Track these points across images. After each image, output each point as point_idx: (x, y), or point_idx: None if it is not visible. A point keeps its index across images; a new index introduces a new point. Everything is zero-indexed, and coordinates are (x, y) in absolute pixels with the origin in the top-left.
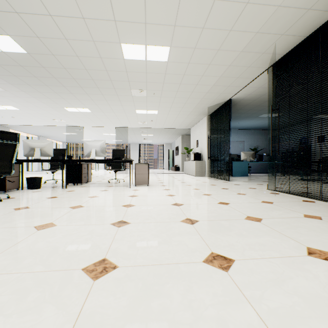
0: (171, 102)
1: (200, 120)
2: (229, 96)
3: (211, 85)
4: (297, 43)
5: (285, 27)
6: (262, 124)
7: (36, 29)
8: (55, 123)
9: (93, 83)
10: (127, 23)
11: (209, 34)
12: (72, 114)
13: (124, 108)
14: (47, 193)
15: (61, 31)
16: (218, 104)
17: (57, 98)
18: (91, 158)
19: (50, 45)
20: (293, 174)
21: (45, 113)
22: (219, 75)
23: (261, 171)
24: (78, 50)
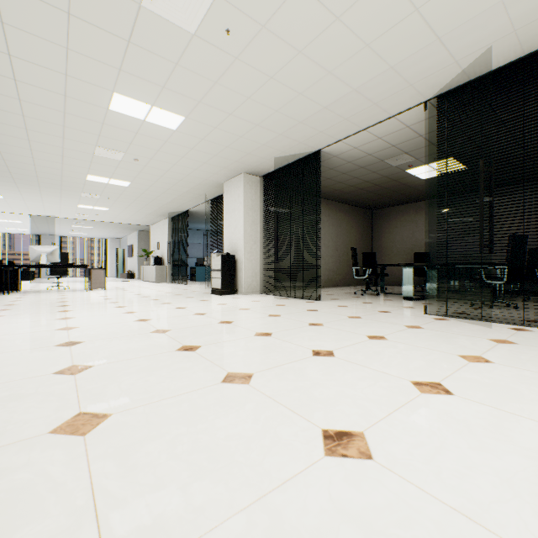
0: (128, 205)
1: (161, 220)
2: (187, 208)
3: (168, 201)
4: (219, 195)
5: (207, 189)
6: None
7: (8, 157)
8: None
9: (36, 183)
10: (99, 171)
11: (161, 183)
12: None
13: (63, 202)
14: (3, 297)
15: (34, 162)
16: (178, 211)
17: None
18: (42, 263)
19: (12, 163)
20: None
21: None
22: (173, 198)
23: None
24: (41, 170)
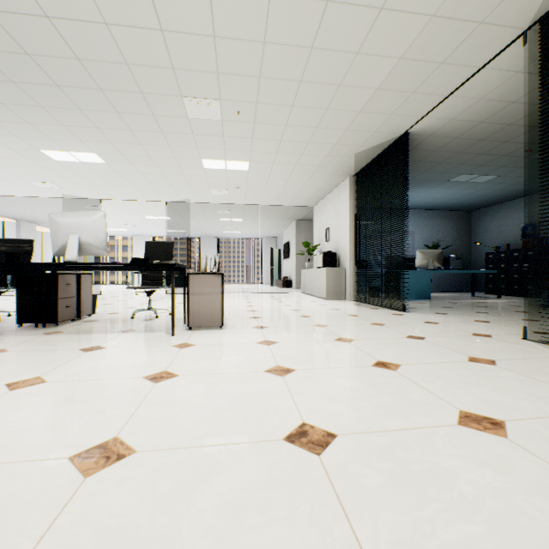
0: (278, 140)
1: (334, 186)
2: (407, 123)
3: (374, 87)
4: None
5: None
6: (451, 198)
7: None
8: (39, 190)
9: (83, 74)
10: None
11: None
12: (66, 168)
13: (176, 154)
14: None
15: None
16: (377, 146)
17: (13, 122)
18: (67, 258)
19: None
20: (511, 294)
21: (4, 163)
22: (398, 51)
23: (446, 288)
24: None
